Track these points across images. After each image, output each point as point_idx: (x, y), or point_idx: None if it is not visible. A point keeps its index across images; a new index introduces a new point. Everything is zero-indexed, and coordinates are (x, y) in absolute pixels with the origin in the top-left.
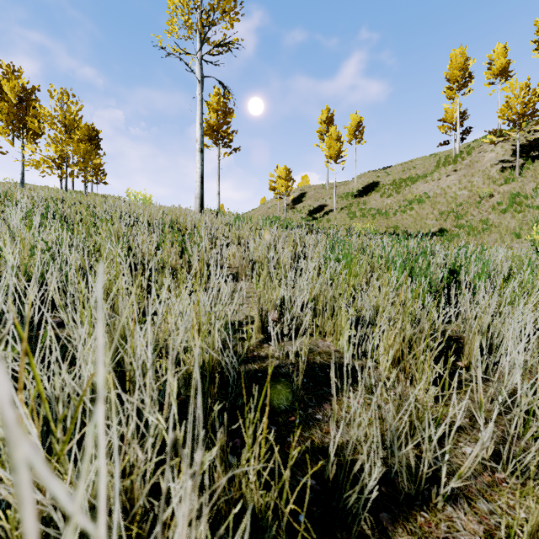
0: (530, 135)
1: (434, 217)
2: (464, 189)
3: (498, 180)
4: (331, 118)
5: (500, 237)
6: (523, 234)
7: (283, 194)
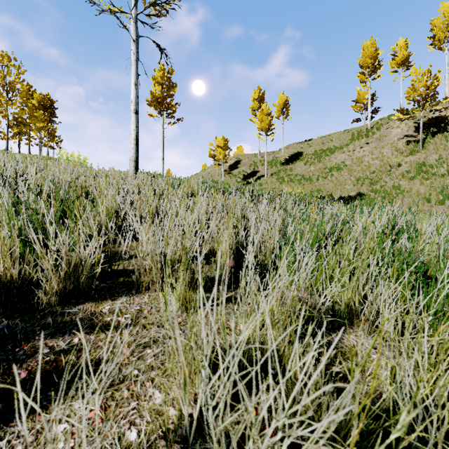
0: (428, 114)
1: (352, 183)
2: (376, 159)
3: (405, 152)
4: (262, 97)
5: (413, 201)
6: (433, 199)
7: (221, 161)
